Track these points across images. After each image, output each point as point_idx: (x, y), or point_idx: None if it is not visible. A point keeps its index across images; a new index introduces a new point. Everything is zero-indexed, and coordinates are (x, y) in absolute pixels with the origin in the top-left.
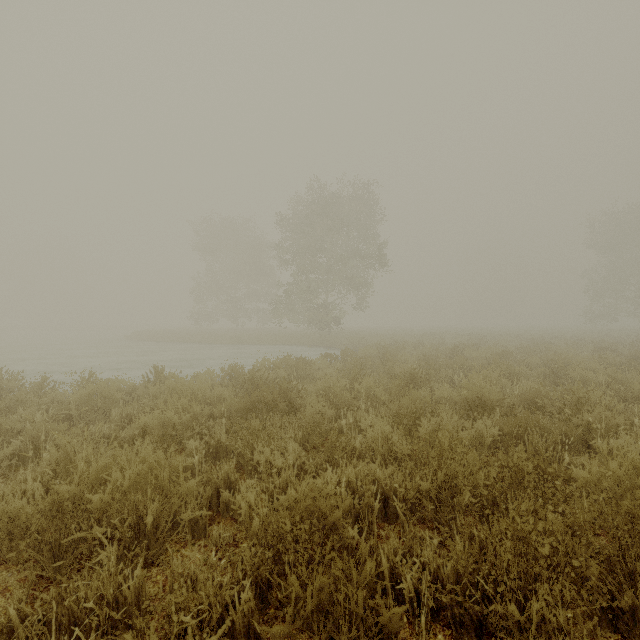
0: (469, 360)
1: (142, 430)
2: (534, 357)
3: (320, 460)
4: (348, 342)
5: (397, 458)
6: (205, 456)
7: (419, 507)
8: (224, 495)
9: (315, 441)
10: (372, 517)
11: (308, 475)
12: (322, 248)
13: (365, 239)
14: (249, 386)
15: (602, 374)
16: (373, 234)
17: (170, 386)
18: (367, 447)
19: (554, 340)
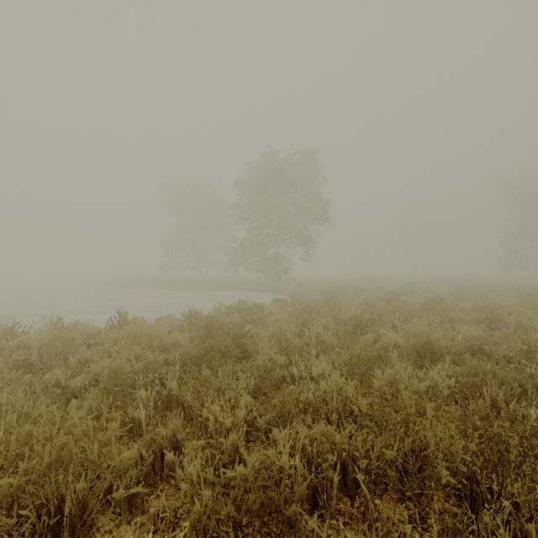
0: (407, 305)
1: (94, 379)
2: (466, 302)
3: (272, 414)
4: (296, 288)
5: (352, 411)
6: (156, 406)
7: (383, 478)
8: (168, 458)
9: (267, 389)
10: (331, 491)
11: (259, 432)
12: (273, 207)
13: (310, 199)
14: (202, 333)
15: (535, 319)
16: (317, 195)
17: (129, 332)
18: (321, 400)
19: (477, 286)
